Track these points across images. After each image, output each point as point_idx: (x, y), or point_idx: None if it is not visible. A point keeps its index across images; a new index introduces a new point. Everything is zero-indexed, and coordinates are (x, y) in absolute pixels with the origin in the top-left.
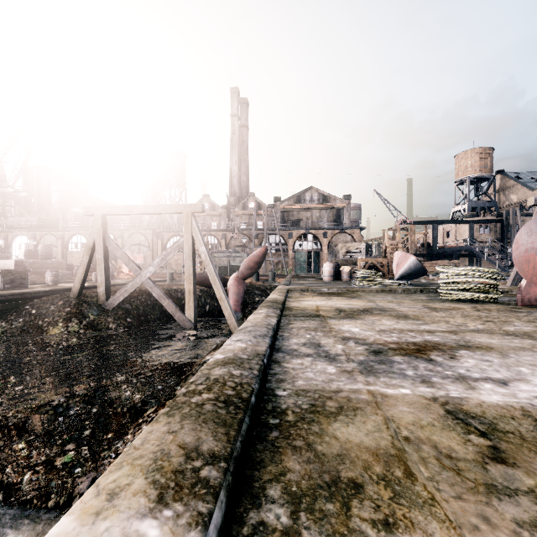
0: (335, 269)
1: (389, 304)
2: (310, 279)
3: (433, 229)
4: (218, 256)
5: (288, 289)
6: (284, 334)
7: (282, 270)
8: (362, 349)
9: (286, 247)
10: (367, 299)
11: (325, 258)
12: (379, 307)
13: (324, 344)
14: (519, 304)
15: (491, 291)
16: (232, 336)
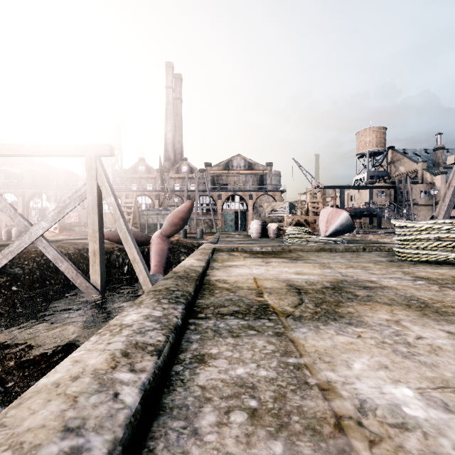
0: (262, 227)
1: (354, 270)
2: (238, 236)
3: (341, 193)
4: (147, 214)
5: (214, 249)
6: None
7: (212, 228)
8: None
9: (216, 207)
10: (316, 263)
11: (250, 217)
12: (350, 279)
13: None
14: None
15: None
16: None
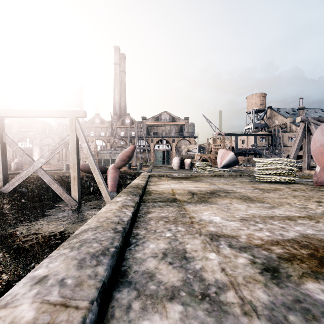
0: (180, 161)
1: (227, 186)
2: (165, 168)
3: (235, 138)
4: (103, 152)
5: (149, 175)
6: (140, 232)
7: (147, 162)
8: (246, 263)
9: (149, 148)
10: (208, 182)
11: (173, 155)
12: (221, 189)
13: (191, 252)
14: (315, 185)
15: (289, 175)
16: (46, 260)
